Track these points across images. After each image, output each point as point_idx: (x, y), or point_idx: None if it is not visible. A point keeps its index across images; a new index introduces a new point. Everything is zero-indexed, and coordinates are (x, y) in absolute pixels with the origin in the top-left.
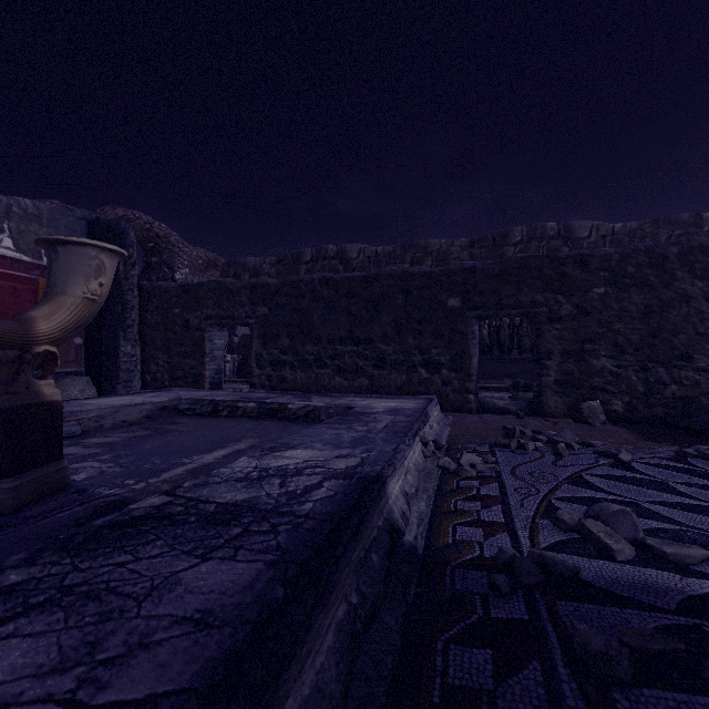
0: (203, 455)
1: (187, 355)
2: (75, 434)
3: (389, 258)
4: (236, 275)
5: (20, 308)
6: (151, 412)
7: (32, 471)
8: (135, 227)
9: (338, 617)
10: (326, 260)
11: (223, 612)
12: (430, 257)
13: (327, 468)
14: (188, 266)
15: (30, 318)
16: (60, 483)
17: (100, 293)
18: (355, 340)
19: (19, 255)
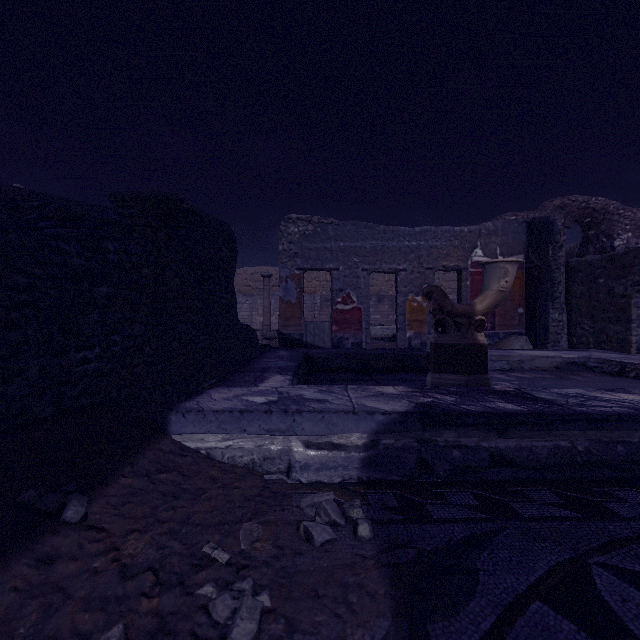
0: None
1: (611, 320)
2: (505, 369)
3: None
4: None
5: None
6: (560, 364)
7: (473, 375)
8: (571, 210)
9: (559, 444)
10: None
11: (499, 409)
12: None
13: (635, 405)
14: (630, 230)
15: (473, 303)
16: (485, 385)
17: (506, 286)
18: None
19: (485, 259)
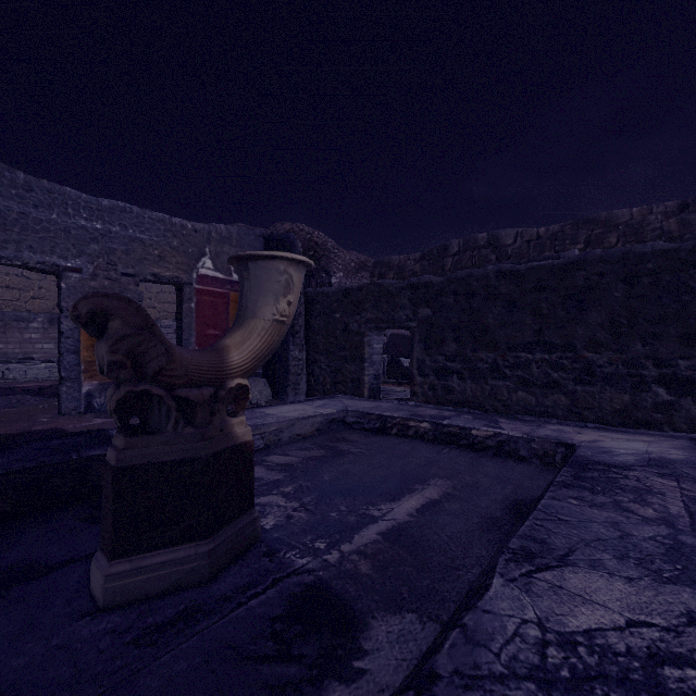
0: (391, 505)
1: (347, 359)
2: (259, 448)
3: (555, 240)
4: (381, 274)
5: (217, 319)
6: (321, 425)
7: (226, 527)
8: (299, 239)
9: None
10: (475, 250)
11: None
12: (614, 232)
13: None
14: (342, 270)
15: (224, 348)
16: (251, 538)
17: (288, 312)
18: (545, 346)
19: (216, 273)
